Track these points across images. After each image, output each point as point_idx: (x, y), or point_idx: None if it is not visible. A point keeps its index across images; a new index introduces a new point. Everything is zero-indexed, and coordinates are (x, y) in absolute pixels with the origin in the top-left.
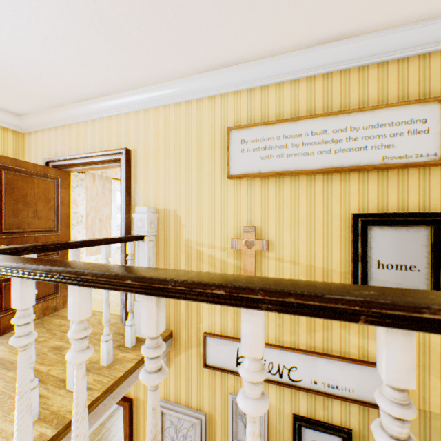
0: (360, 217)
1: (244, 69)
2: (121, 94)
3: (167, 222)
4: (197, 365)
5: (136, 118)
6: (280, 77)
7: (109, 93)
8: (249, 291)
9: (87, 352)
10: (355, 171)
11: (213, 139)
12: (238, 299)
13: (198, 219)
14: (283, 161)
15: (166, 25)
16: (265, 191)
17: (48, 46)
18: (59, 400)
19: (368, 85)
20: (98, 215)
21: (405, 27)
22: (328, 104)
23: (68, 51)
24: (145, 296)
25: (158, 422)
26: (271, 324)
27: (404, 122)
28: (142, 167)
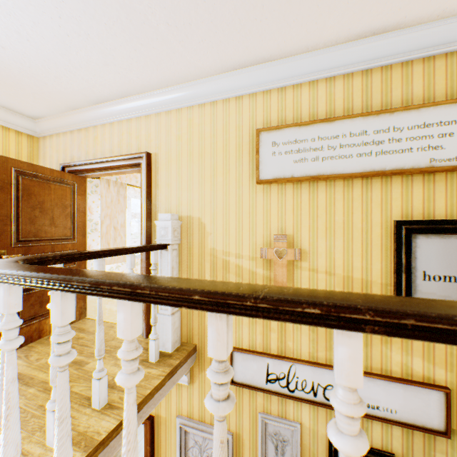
0: (404, 224)
1: (275, 66)
2: (142, 94)
3: (191, 230)
4: None
5: (157, 120)
6: (315, 75)
7: (129, 94)
8: (353, 311)
9: (138, 375)
10: (398, 175)
11: (241, 142)
12: (334, 319)
13: (224, 227)
14: (318, 165)
15: (196, 19)
16: (298, 197)
17: (69, 44)
18: (85, 420)
19: (413, 82)
20: (113, 222)
21: (456, 18)
22: (367, 103)
23: (90, 49)
24: (212, 314)
25: (226, 456)
26: (304, 339)
27: (454, 122)
28: (163, 172)
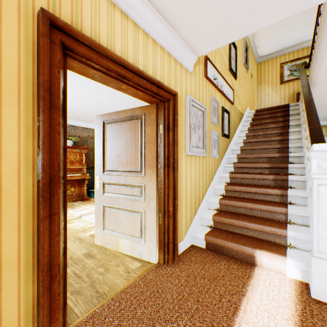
0: None
1: None
2: None
3: None
4: (202, 76)
5: None
6: None
7: None
8: None
9: None
10: None
11: None
12: None
13: None
14: None
15: None
16: None
17: None
18: None
19: None
20: None
21: None
22: None
23: None
24: None
25: None
26: (218, 65)
27: None
28: None
